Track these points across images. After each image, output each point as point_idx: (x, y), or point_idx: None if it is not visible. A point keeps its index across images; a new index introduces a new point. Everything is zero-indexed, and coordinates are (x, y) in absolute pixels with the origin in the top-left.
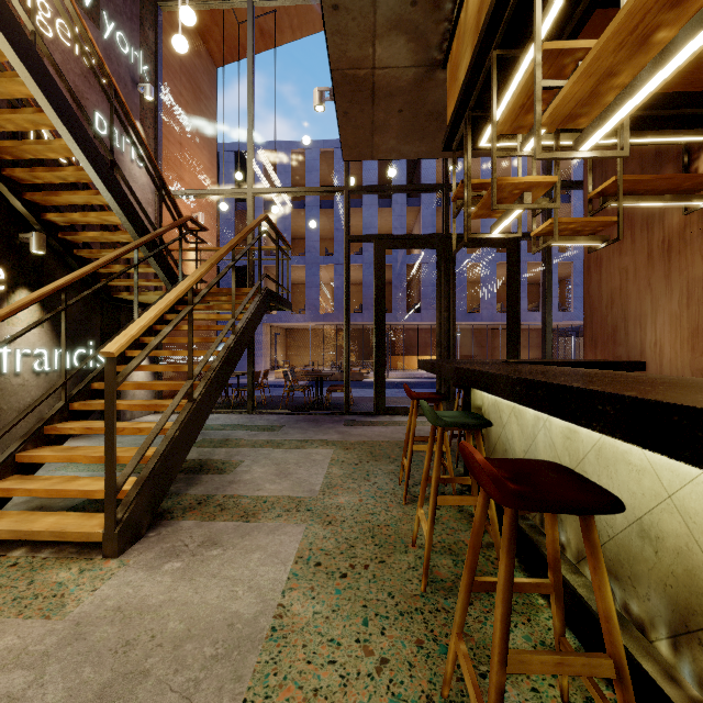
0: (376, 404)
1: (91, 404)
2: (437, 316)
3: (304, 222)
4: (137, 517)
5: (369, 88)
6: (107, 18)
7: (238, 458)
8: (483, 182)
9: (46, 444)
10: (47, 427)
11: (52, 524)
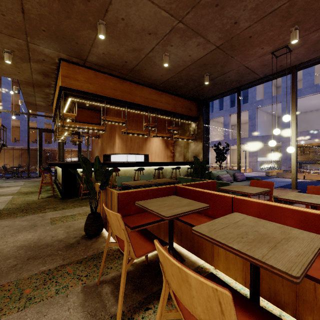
0: (39, 174)
1: None
2: (58, 151)
3: (0, 95)
4: None
5: (35, 104)
6: None
7: None
8: None
9: None
10: None
11: None
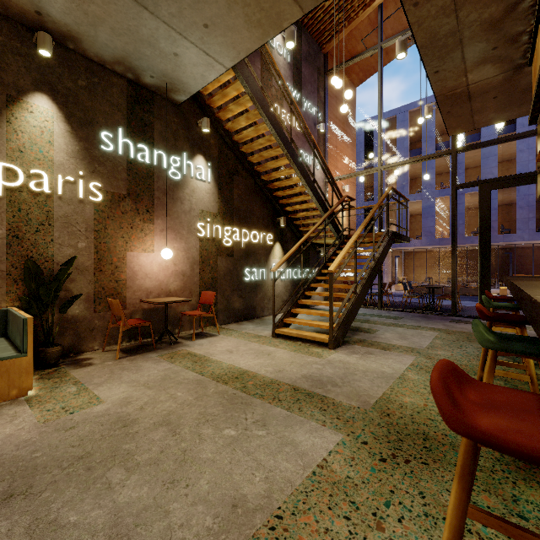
0: None
1: (312, 293)
2: None
3: (421, 164)
4: (338, 337)
5: (465, 95)
6: (304, 100)
7: (376, 328)
8: None
9: (298, 307)
10: (298, 301)
11: (309, 334)
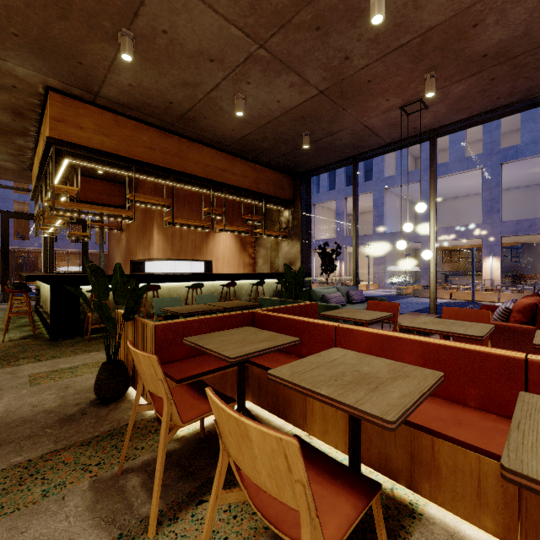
0: (3, 297)
1: None
2: (43, 253)
3: None
4: None
5: None
6: None
7: None
8: None
9: None
10: None
11: None
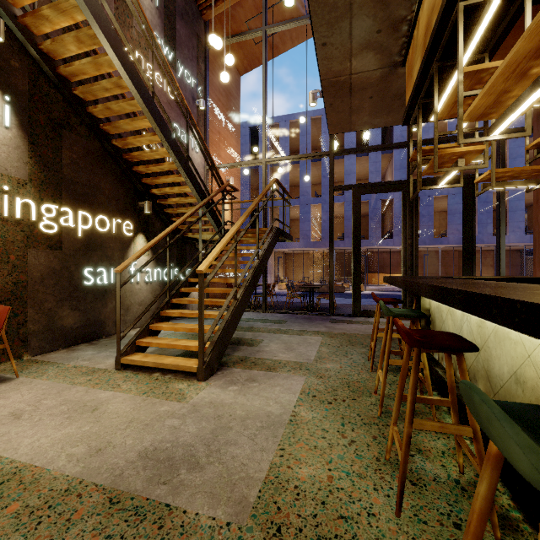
0: (353, 309)
1: (182, 300)
2: (402, 243)
3: (299, 173)
4: (212, 362)
5: (348, 87)
6: (179, 64)
7: (260, 338)
8: (432, 148)
9: (161, 321)
10: (162, 312)
11: (171, 361)
